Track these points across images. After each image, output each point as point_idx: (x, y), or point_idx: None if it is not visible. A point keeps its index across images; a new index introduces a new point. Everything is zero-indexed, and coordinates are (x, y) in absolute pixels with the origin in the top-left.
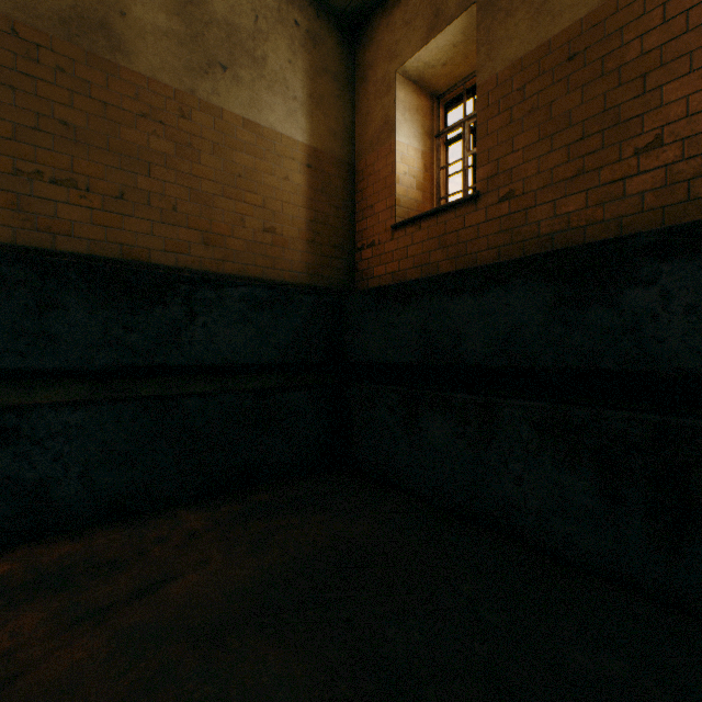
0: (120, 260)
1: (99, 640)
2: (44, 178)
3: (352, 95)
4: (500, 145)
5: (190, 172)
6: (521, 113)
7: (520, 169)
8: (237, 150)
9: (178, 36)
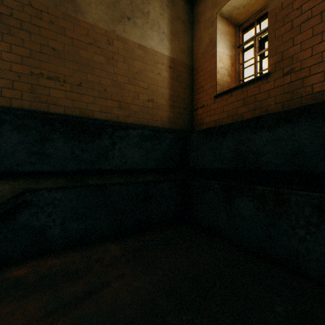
0: (79, 116)
1: (66, 324)
2: (44, 76)
3: (191, 30)
4: (284, 43)
5: (112, 72)
6: (299, 22)
7: (298, 55)
8: (135, 60)
9: (106, 3)
